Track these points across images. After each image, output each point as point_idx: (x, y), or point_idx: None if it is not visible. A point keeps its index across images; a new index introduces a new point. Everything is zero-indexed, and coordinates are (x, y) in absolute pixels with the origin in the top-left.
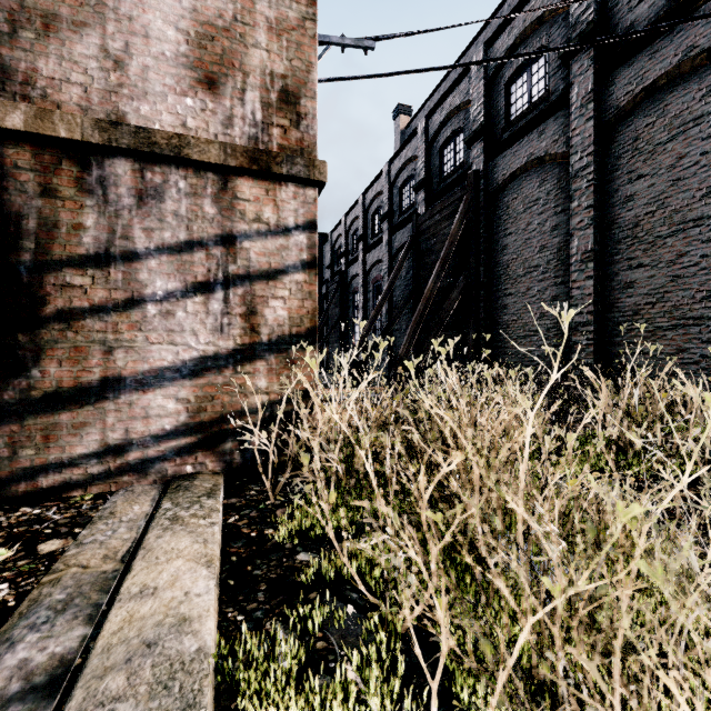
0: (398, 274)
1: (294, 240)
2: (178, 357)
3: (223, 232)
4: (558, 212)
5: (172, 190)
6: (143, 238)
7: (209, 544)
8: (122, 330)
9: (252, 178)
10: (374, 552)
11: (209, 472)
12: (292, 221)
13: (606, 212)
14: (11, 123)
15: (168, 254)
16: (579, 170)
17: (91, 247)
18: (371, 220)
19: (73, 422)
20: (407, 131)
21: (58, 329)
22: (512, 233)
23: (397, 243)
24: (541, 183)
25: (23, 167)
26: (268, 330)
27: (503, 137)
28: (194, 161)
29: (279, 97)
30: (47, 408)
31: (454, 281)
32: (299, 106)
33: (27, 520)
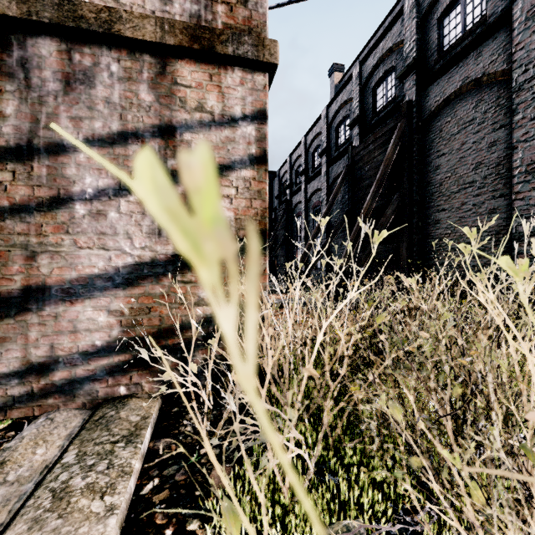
0: (335, 198)
1: (241, 132)
2: (110, 263)
3: (161, 122)
4: (496, 129)
5: (103, 74)
6: (71, 128)
7: None
8: (47, 232)
9: (194, 61)
10: None
11: (144, 395)
12: (239, 110)
13: None
14: None
15: (98, 147)
16: (523, 83)
17: (11, 138)
18: (311, 157)
19: None
20: (340, 85)
21: None
22: (445, 154)
23: (333, 174)
24: (477, 104)
25: None
26: None
27: (436, 67)
28: (127, 39)
29: None
30: None
31: (387, 201)
32: None
33: None
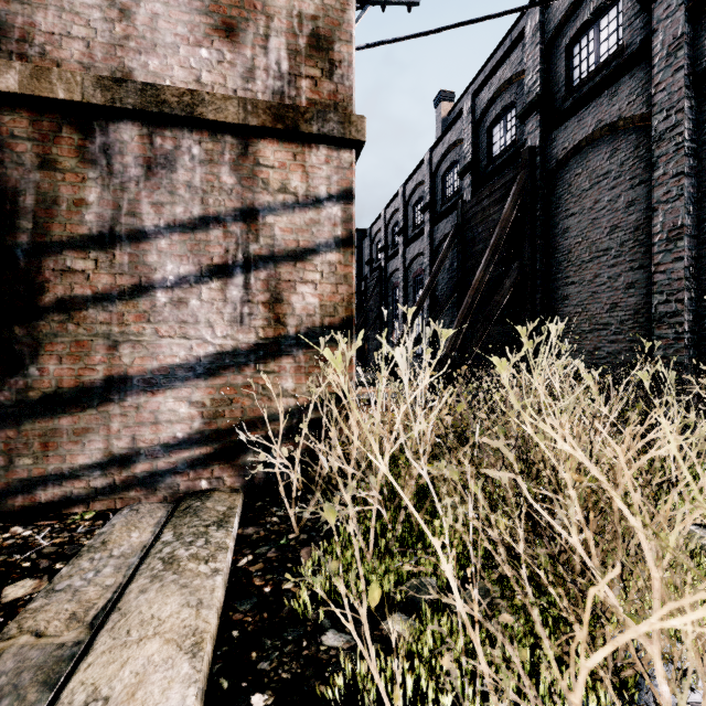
0: (441, 266)
1: (327, 213)
2: (191, 352)
3: (243, 205)
4: (635, 185)
5: (185, 157)
6: (152, 214)
7: (203, 610)
8: (129, 321)
9: (277, 140)
10: (437, 646)
11: (226, 489)
12: (324, 190)
13: (701, 179)
14: (5, 85)
15: (180, 233)
16: (665, 132)
17: (94, 225)
18: (412, 212)
19: (75, 428)
20: (449, 118)
21: (58, 320)
22: (575, 214)
23: (439, 234)
24: (613, 153)
25: (20, 136)
26: (295, 321)
27: (564, 106)
28: (210, 122)
29: (308, 42)
30: (45, 411)
31: (505, 271)
32: (332, 52)
33: (11, 545)
